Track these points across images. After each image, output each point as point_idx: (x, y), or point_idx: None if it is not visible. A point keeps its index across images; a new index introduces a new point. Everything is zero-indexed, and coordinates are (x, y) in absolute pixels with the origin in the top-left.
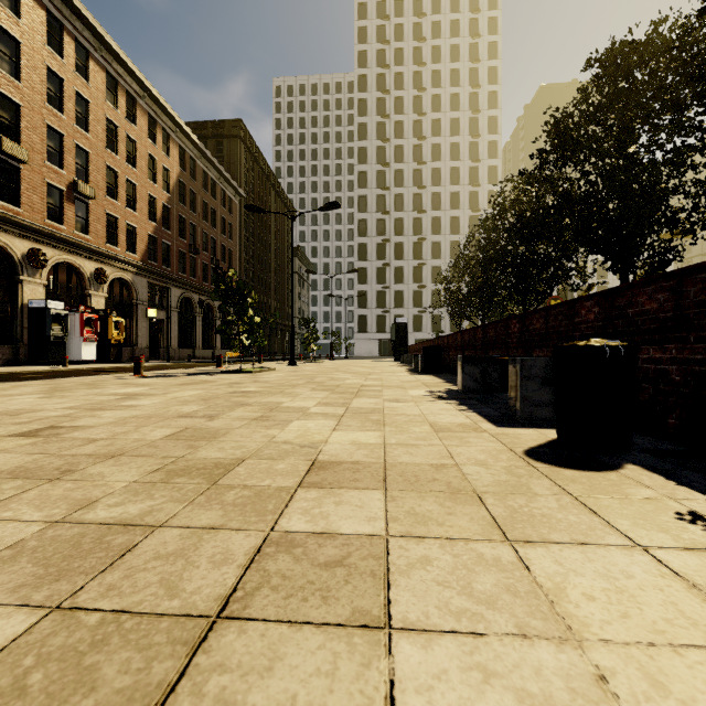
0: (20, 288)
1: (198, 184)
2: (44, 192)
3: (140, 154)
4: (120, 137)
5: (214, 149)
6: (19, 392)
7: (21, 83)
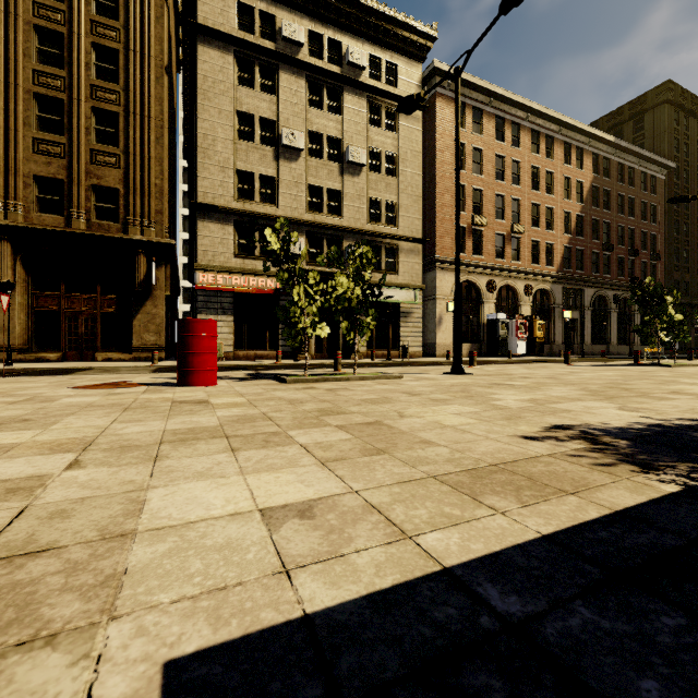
0: (482, 307)
1: (611, 181)
2: (494, 240)
3: (556, 181)
4: (541, 175)
5: (631, 131)
6: (513, 368)
7: (482, 175)
